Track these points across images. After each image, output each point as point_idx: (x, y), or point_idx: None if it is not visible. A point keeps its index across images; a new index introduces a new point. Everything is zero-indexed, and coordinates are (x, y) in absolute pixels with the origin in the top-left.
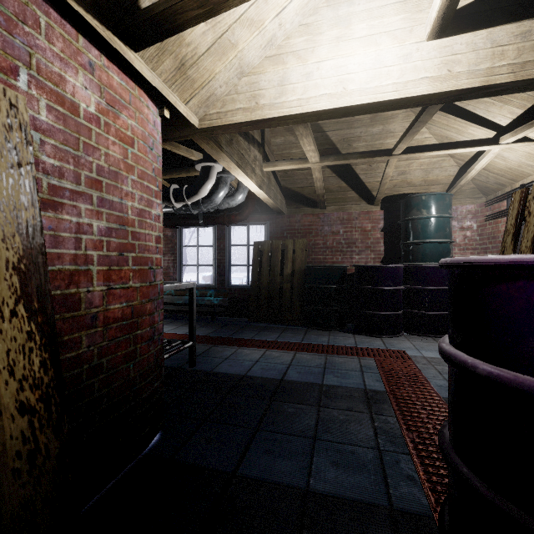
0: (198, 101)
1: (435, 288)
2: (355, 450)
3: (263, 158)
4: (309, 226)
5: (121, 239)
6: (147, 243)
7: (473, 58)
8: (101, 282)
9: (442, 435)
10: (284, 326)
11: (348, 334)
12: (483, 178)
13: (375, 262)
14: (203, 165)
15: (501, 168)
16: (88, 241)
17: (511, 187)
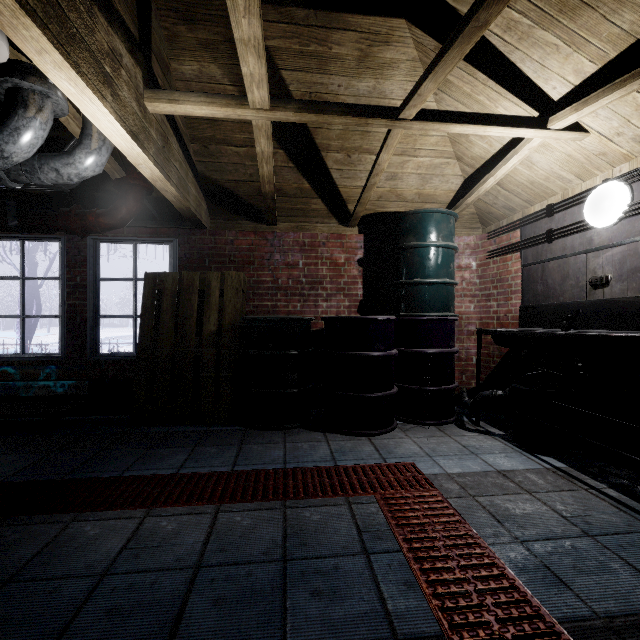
0: None
1: (439, 351)
2: None
3: (145, 81)
4: (248, 251)
5: None
6: None
7: None
8: None
9: None
10: (202, 428)
11: (315, 433)
12: (490, 197)
13: (351, 312)
14: None
15: (519, 182)
16: None
17: (523, 213)
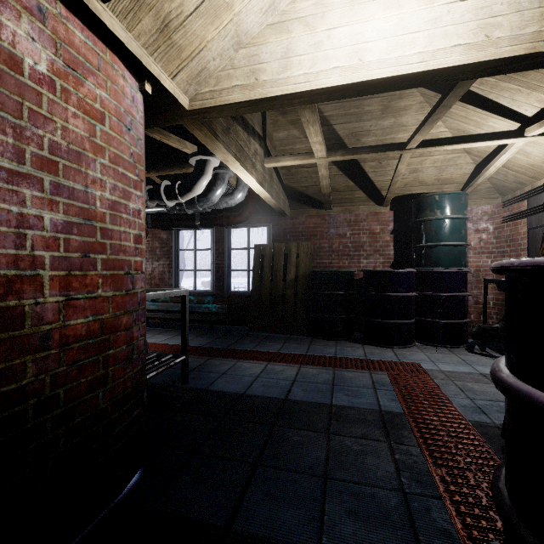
0: (187, 76)
1: (450, 294)
2: (374, 494)
3: (264, 153)
4: (313, 228)
5: (86, 236)
6: (122, 242)
7: (516, 21)
8: (56, 291)
9: (498, 492)
10: (287, 336)
11: (356, 344)
12: (501, 176)
13: (385, 267)
14: (197, 159)
15: (522, 165)
16: (35, 238)
17: (532, 186)
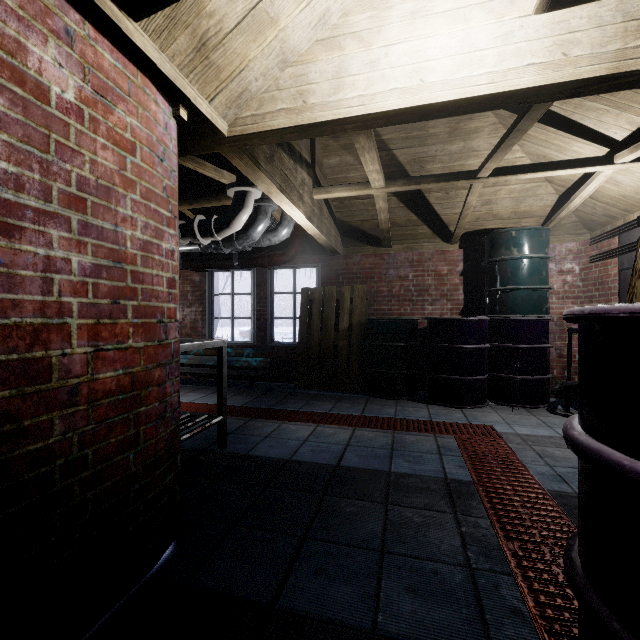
0: (226, 98)
1: (529, 346)
2: (437, 569)
3: (313, 183)
4: (370, 269)
5: (115, 280)
6: (155, 287)
7: (598, 37)
8: (84, 341)
9: (571, 562)
10: (339, 394)
11: (419, 403)
12: (588, 208)
13: (453, 314)
14: (236, 190)
15: (612, 196)
16: (63, 283)
17: (624, 220)
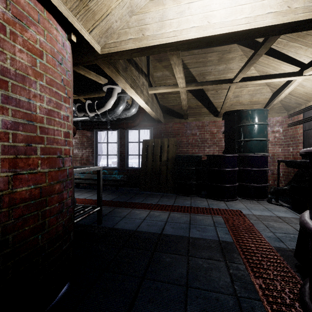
0: (99, 31)
1: (258, 169)
2: (218, 298)
3: (148, 85)
4: (177, 130)
5: (29, 132)
6: (55, 136)
7: None
8: (6, 169)
9: (306, 305)
10: (162, 193)
11: (203, 198)
12: (287, 99)
13: (219, 153)
14: (108, 87)
15: (300, 93)
16: None
17: (305, 105)
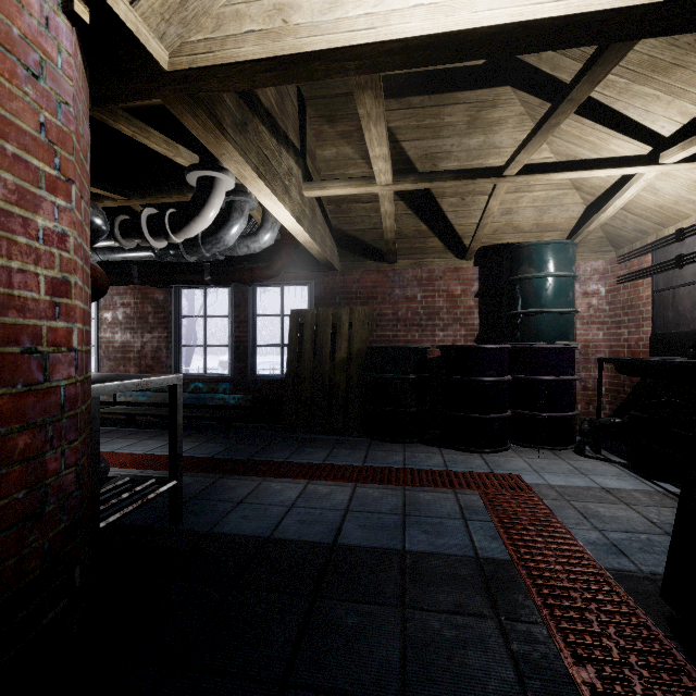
0: (160, 3)
1: (555, 378)
2: None
3: (303, 176)
4: (372, 288)
5: None
6: (16, 291)
7: None
8: None
9: None
10: (336, 437)
11: (431, 447)
12: (618, 222)
13: (467, 341)
14: (199, 176)
15: (647, 207)
16: None
17: (657, 235)
